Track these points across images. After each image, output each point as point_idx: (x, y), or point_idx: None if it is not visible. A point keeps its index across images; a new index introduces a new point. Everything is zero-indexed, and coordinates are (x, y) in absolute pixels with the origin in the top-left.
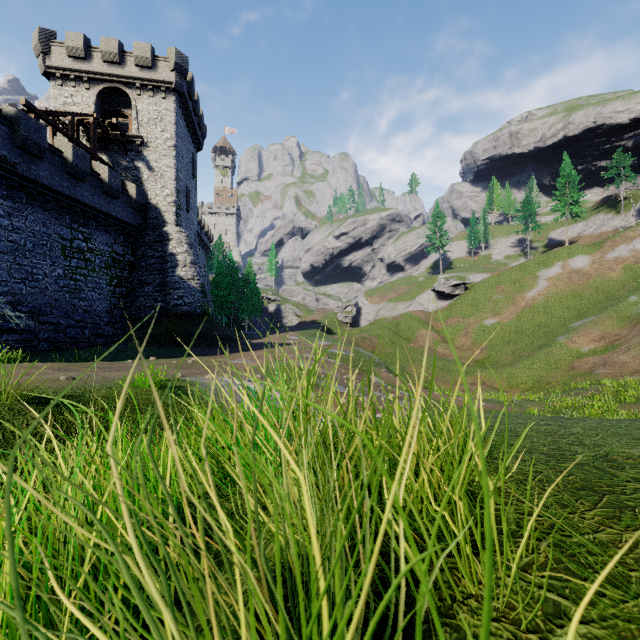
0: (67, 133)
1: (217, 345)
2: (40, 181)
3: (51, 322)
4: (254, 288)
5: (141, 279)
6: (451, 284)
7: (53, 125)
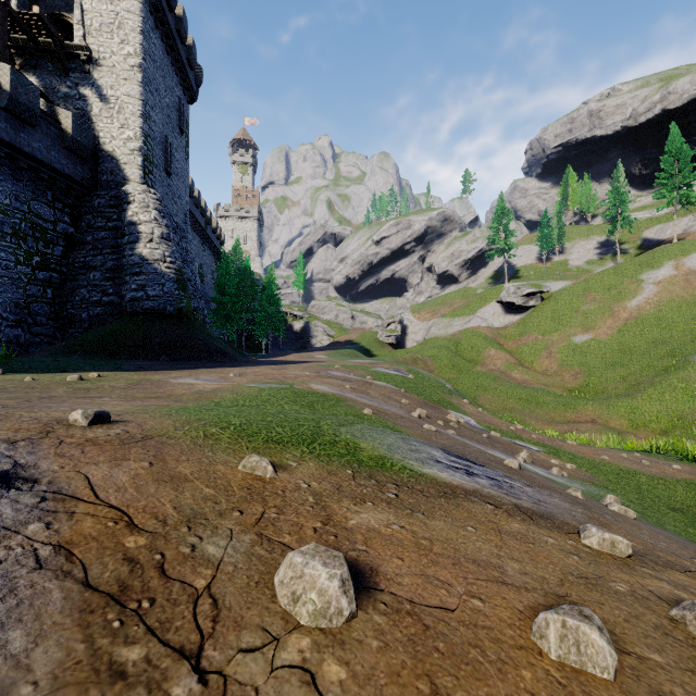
0: None
1: (190, 359)
2: None
3: None
4: (271, 295)
5: (84, 261)
6: (523, 293)
7: None
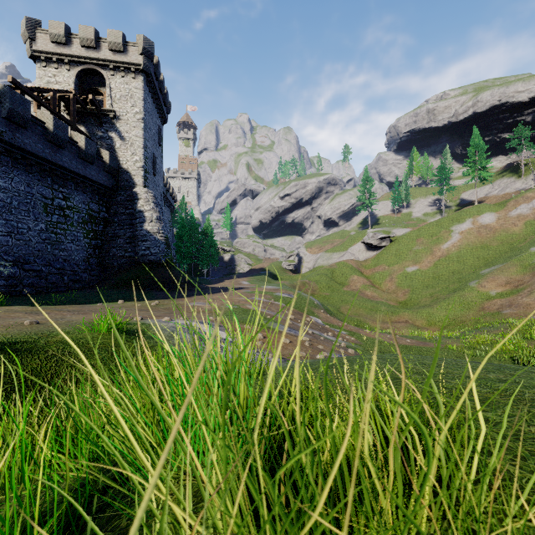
0: (49, 107)
1: (178, 289)
2: (24, 147)
3: (34, 270)
4: (211, 240)
5: (114, 233)
6: (378, 237)
7: (37, 100)
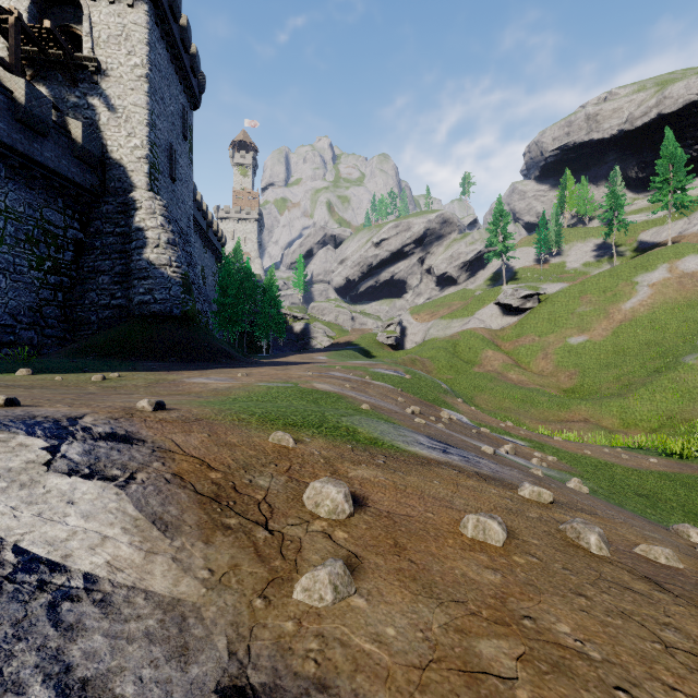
0: None
1: (197, 360)
2: None
3: None
4: (272, 297)
5: (93, 266)
6: (521, 295)
7: None
